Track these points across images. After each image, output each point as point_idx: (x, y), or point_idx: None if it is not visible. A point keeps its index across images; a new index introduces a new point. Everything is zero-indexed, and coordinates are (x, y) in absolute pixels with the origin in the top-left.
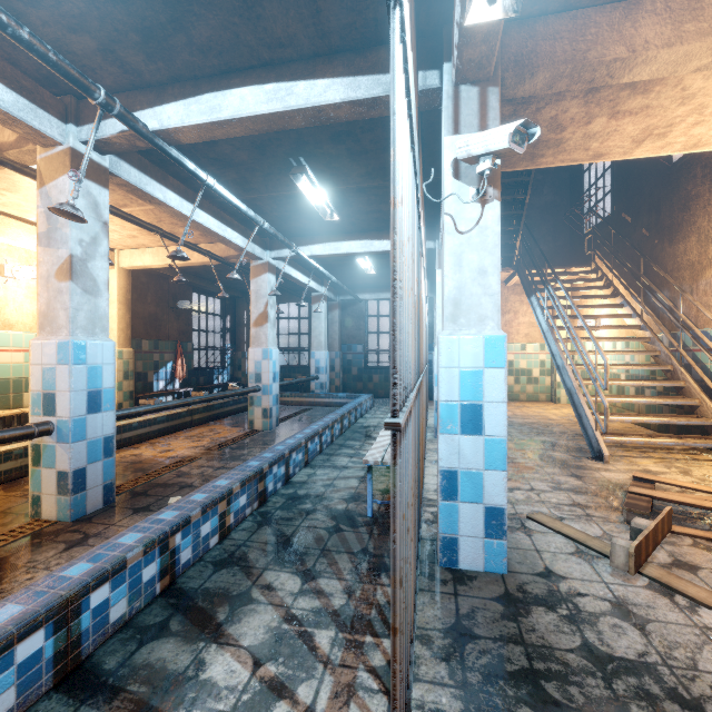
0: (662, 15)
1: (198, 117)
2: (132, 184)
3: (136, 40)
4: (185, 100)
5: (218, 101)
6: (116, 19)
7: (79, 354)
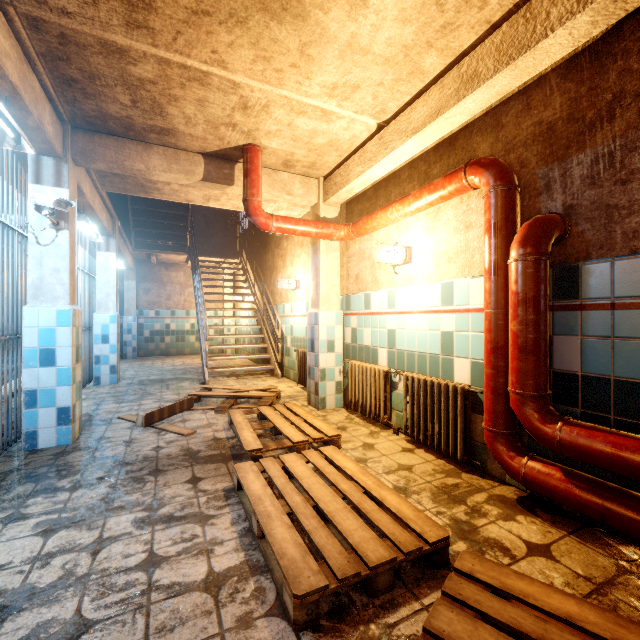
0: (162, 156)
1: None
2: None
3: None
4: None
5: None
6: None
7: None
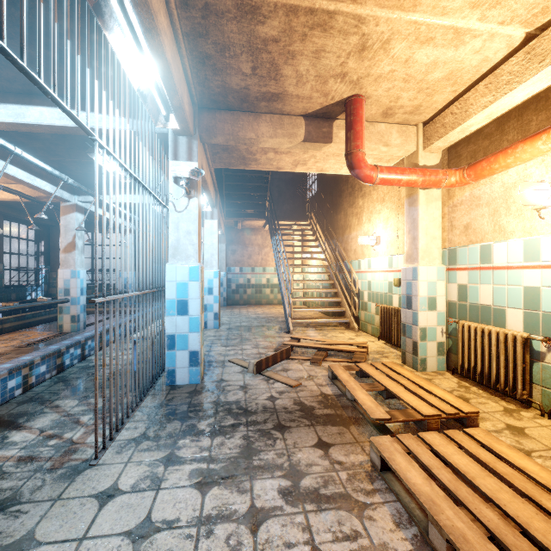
0: (269, 123)
1: (6, 118)
2: None
3: None
4: None
5: (22, 111)
6: None
7: None
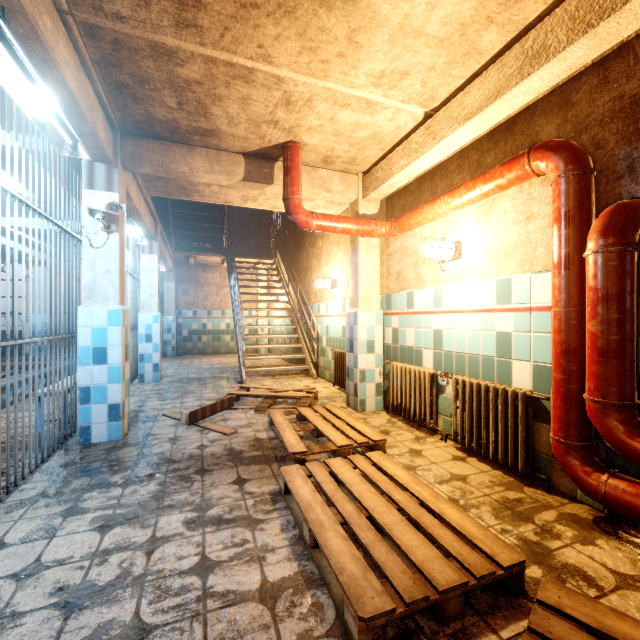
0: (205, 158)
1: None
2: None
3: None
4: None
5: None
6: None
7: None
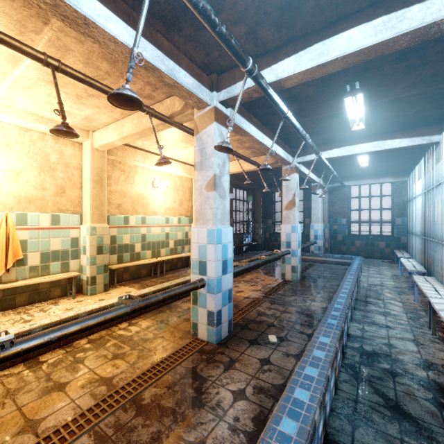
0: None
1: (307, 64)
2: (237, 124)
3: (274, 17)
4: (296, 54)
5: (326, 47)
6: (268, 4)
7: (218, 237)
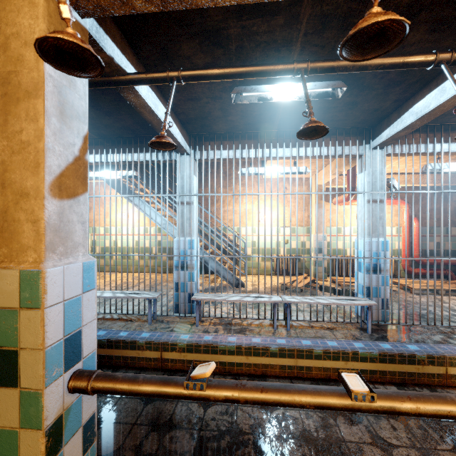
0: None
1: None
2: None
3: None
4: None
5: None
6: None
7: None
